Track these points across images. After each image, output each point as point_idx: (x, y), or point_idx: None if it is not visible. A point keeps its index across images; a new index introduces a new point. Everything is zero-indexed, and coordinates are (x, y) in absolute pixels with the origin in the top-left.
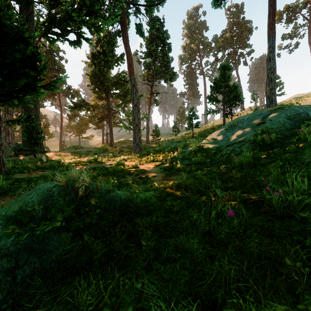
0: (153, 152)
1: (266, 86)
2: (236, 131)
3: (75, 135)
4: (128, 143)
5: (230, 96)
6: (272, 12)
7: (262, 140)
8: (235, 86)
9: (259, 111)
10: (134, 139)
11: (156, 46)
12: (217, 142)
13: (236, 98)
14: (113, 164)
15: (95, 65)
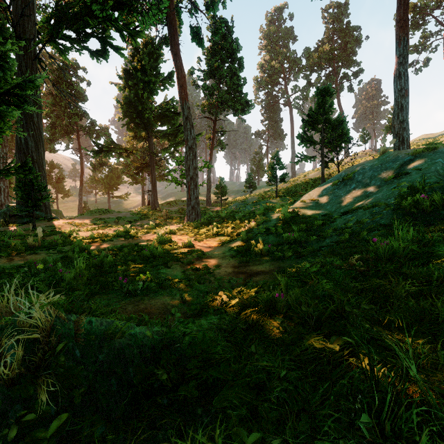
0: (217, 219)
1: (393, 117)
2: (353, 188)
3: (103, 193)
4: (179, 204)
5: (332, 136)
6: (404, 2)
7: (413, 203)
8: (340, 120)
9: (391, 155)
10: (188, 199)
11: (221, 62)
12: (321, 205)
13: (342, 139)
14: (154, 239)
15: (129, 88)
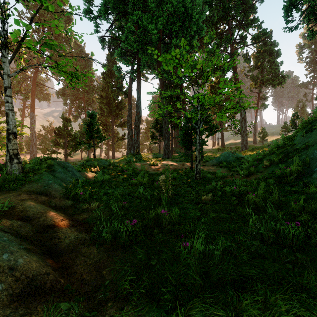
0: (256, 149)
1: None
2: None
3: None
4: (235, 144)
5: None
6: None
7: None
8: None
9: None
10: (241, 141)
11: (263, 59)
12: None
13: None
14: None
15: (211, 92)
